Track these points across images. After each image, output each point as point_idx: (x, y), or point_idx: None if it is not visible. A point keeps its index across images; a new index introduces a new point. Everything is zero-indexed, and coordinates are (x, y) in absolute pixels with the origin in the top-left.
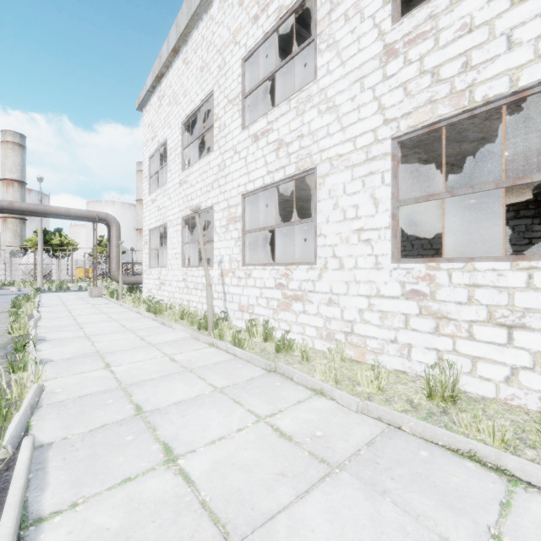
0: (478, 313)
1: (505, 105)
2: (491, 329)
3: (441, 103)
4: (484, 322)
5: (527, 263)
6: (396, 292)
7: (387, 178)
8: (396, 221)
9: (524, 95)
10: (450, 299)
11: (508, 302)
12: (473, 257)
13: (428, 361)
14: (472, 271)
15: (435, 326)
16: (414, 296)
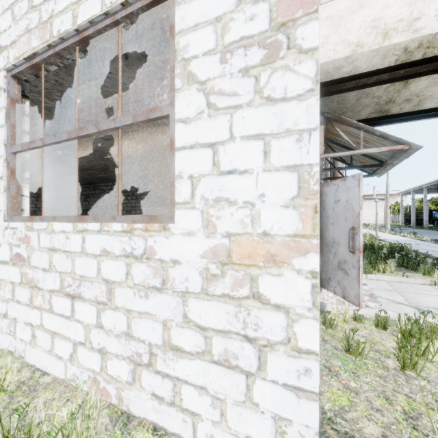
0: (55, 281)
1: (79, 46)
2: (62, 299)
3: (34, 34)
4: (59, 292)
5: (82, 225)
6: (7, 256)
7: (1, 118)
8: (10, 170)
9: (84, 35)
10: (39, 265)
11: (72, 268)
12: (56, 216)
13: (26, 338)
14: (52, 233)
15: (30, 297)
16: (18, 261)
